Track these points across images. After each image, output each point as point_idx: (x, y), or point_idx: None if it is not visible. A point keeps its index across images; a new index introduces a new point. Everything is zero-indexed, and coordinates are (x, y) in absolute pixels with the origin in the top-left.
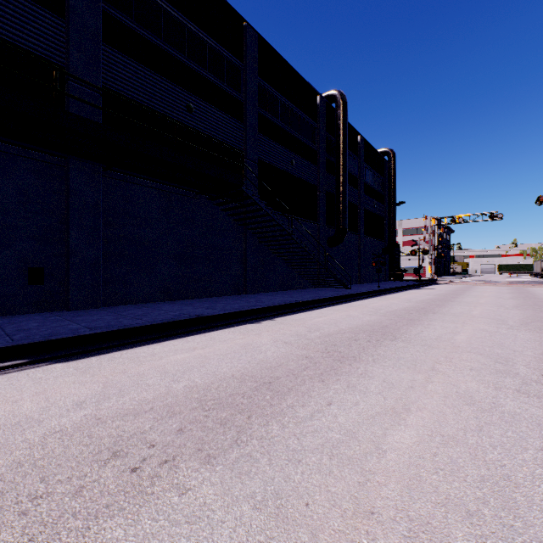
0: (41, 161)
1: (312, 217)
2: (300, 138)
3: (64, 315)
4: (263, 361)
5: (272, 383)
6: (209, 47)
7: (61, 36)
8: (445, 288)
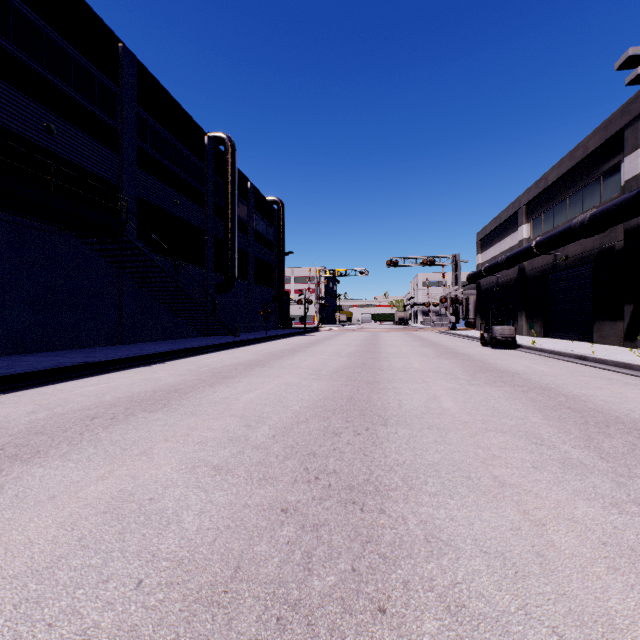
0: None
1: (199, 262)
2: (186, 178)
3: None
4: (166, 383)
5: (178, 391)
6: (75, 62)
7: None
8: (324, 334)
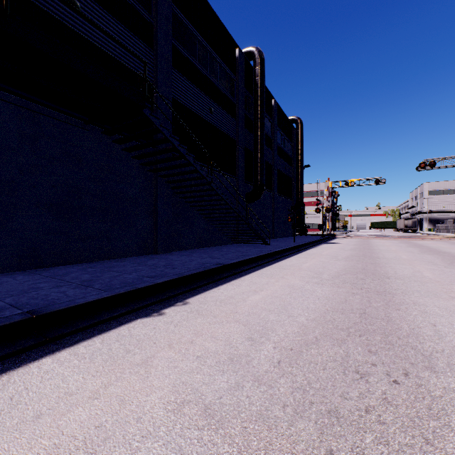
0: None
1: (231, 171)
2: (219, 87)
3: None
4: None
5: None
6: None
7: None
8: (348, 242)
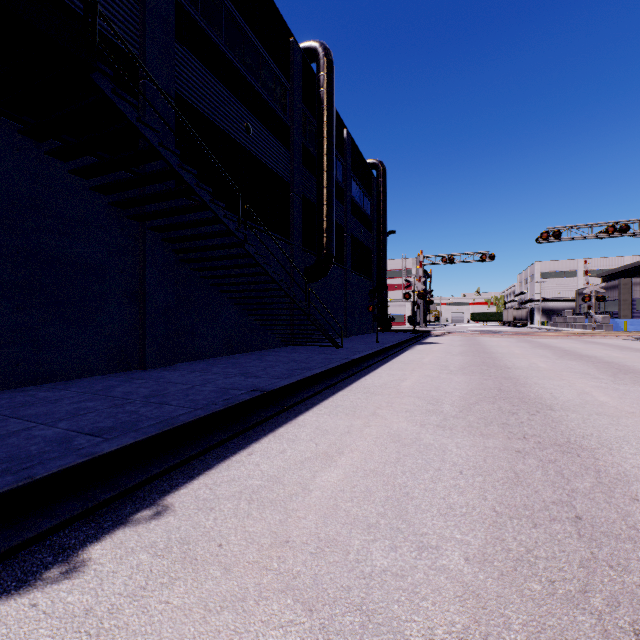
0: None
1: (282, 232)
2: (262, 94)
3: None
4: None
5: None
6: None
7: None
8: (451, 341)
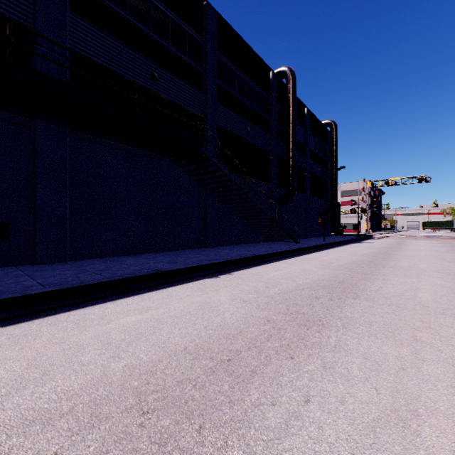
0: (7, 121)
1: (265, 179)
2: (255, 109)
3: (27, 269)
4: (221, 325)
5: (231, 362)
6: (172, 22)
7: (28, 1)
8: (382, 241)
